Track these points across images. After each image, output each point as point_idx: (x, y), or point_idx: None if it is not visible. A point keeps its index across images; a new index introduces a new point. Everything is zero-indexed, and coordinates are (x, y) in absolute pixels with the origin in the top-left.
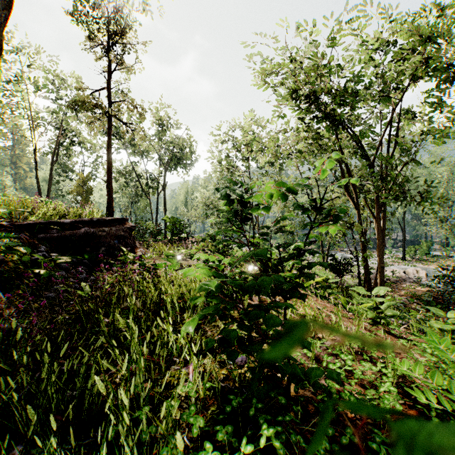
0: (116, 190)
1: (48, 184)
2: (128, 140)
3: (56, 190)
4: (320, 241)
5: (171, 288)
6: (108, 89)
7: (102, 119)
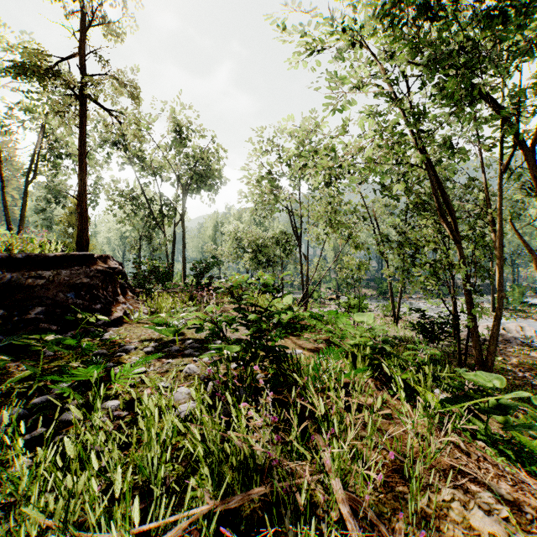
0: (121, 220)
1: (21, 210)
2: (134, 152)
3: (41, 219)
4: (389, 287)
5: (102, 450)
6: (81, 54)
7: (75, 104)
